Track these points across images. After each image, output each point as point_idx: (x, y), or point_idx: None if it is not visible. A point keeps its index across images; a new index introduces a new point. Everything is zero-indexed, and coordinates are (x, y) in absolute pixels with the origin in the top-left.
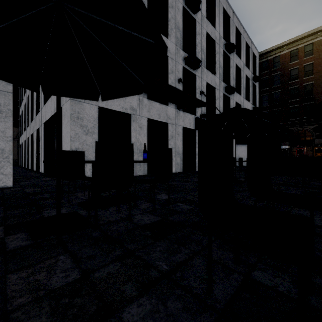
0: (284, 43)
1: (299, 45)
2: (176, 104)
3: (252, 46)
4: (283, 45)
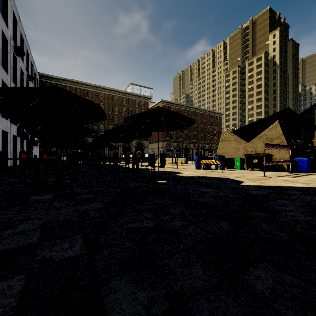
0: (54, 76)
1: (63, 83)
2: (11, 119)
3: (37, 73)
4: (53, 77)
